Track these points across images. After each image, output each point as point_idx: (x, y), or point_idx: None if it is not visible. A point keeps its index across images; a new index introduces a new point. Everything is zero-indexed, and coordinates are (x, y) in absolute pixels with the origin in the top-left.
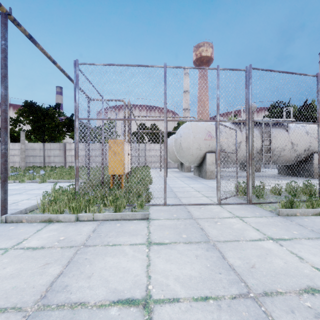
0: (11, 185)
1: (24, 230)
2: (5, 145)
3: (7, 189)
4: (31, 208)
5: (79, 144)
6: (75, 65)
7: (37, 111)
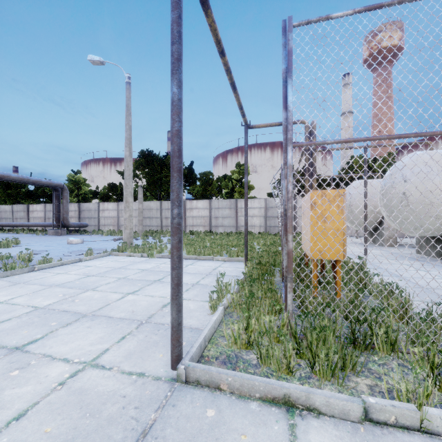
0: (140, 261)
1: (251, 440)
2: (179, 207)
3: (181, 301)
4: (209, 334)
5: (201, 201)
6: (284, 31)
7: (154, 162)
